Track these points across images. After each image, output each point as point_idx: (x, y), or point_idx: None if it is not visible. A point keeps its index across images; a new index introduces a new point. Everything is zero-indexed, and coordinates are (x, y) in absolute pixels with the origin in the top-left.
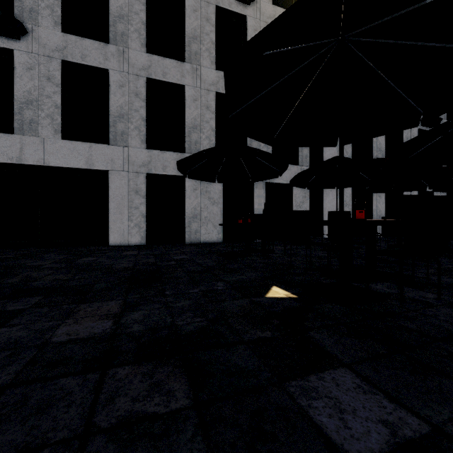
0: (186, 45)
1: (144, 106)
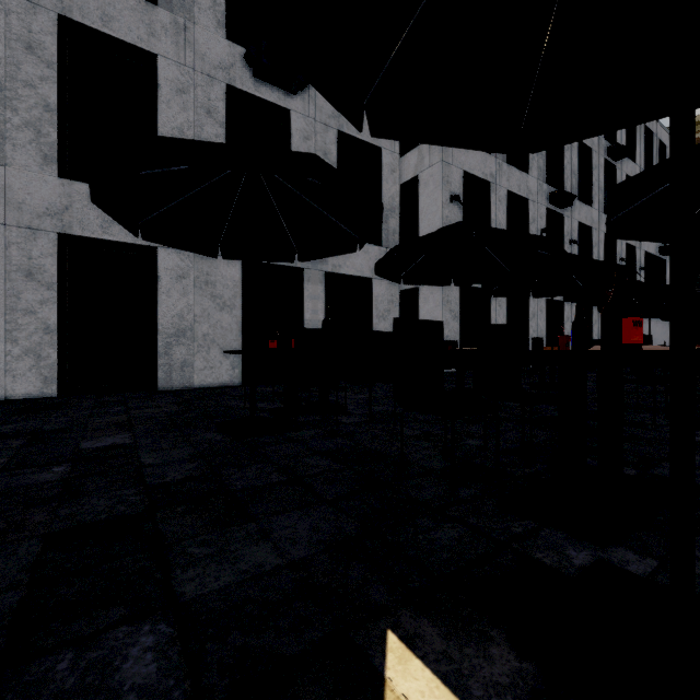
0: None
1: (52, 78)
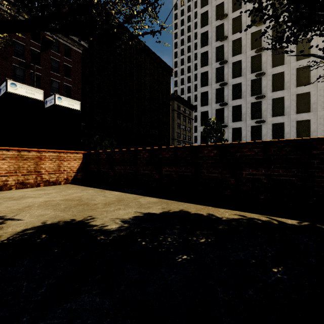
0: (310, 107)
1: (295, 129)
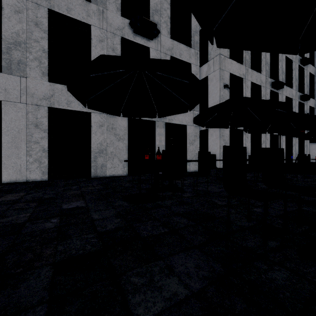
0: None
1: (46, 37)
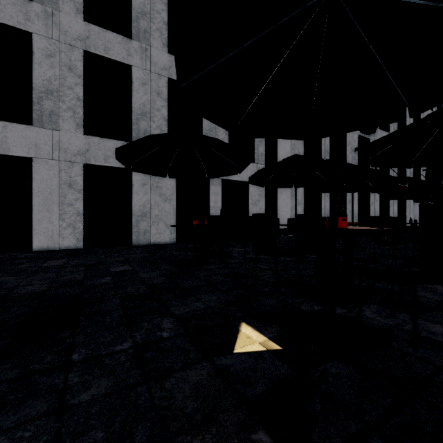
0: (133, 20)
1: (81, 83)
